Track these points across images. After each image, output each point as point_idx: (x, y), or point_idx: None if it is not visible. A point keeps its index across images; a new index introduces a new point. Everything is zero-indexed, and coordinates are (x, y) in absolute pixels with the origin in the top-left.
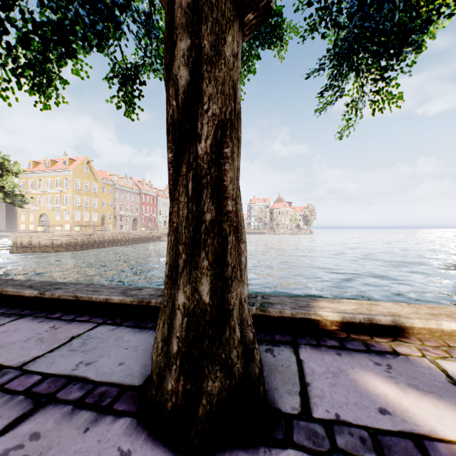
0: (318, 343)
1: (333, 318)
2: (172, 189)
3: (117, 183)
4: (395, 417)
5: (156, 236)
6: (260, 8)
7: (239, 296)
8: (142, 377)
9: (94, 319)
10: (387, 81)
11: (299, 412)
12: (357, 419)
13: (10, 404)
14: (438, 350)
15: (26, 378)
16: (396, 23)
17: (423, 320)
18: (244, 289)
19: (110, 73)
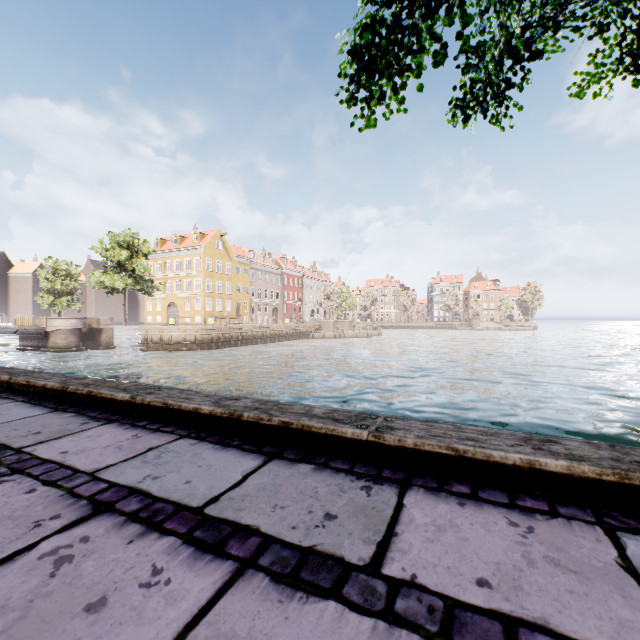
0: None
1: None
2: None
3: (254, 261)
4: None
5: (303, 331)
6: None
7: None
8: None
9: (562, 510)
10: None
11: None
12: None
13: None
14: None
15: None
16: None
17: None
18: None
19: (461, 54)
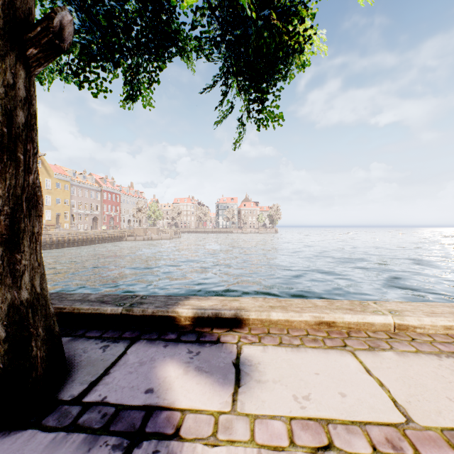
0: (158, 337)
1: (186, 314)
2: None
3: (74, 179)
4: (154, 394)
5: (118, 235)
6: (43, 45)
7: (10, 300)
8: None
9: None
10: (263, 103)
11: (73, 398)
12: (119, 399)
13: None
14: (255, 337)
15: None
16: (266, 53)
17: (258, 313)
18: (20, 294)
19: None
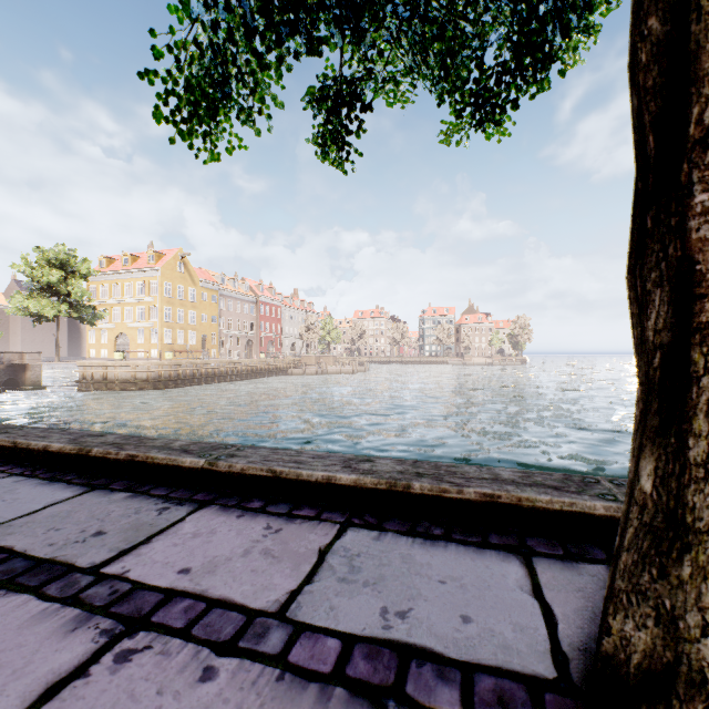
0: None
1: None
2: (708, 271)
3: (223, 287)
4: None
5: (281, 367)
6: None
7: None
8: (539, 656)
9: (326, 515)
10: None
11: None
12: None
13: (333, 708)
14: None
15: (312, 643)
16: None
17: None
18: None
19: (308, 97)
